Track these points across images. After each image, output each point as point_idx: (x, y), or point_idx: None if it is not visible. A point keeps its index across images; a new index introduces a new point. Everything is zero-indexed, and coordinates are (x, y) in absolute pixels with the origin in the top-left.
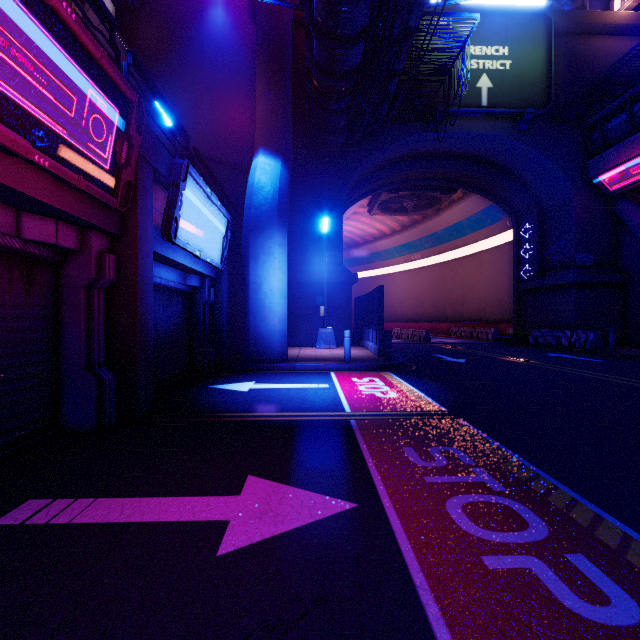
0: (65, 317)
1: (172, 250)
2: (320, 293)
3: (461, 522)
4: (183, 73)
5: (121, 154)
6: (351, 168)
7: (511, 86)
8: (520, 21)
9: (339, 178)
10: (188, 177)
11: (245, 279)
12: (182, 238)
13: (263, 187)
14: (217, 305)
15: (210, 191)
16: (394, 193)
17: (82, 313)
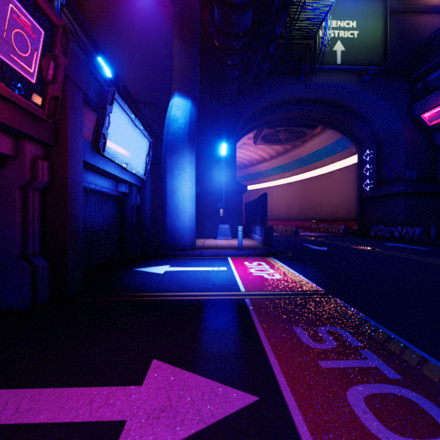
0: (2, 213)
1: (103, 162)
2: (220, 199)
3: (370, 423)
4: (120, 39)
5: (48, 71)
6: (242, 109)
7: (358, 49)
8: (364, 2)
9: (233, 116)
10: (115, 103)
11: (164, 188)
12: (110, 152)
13: (177, 119)
14: (142, 207)
15: (134, 117)
16: (272, 128)
17: (17, 210)
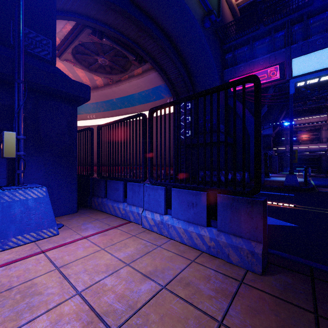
0: None
1: None
2: None
3: None
4: None
5: None
6: None
7: None
8: None
9: None
10: None
11: None
12: None
13: None
14: None
15: None
16: (97, 37)
17: None
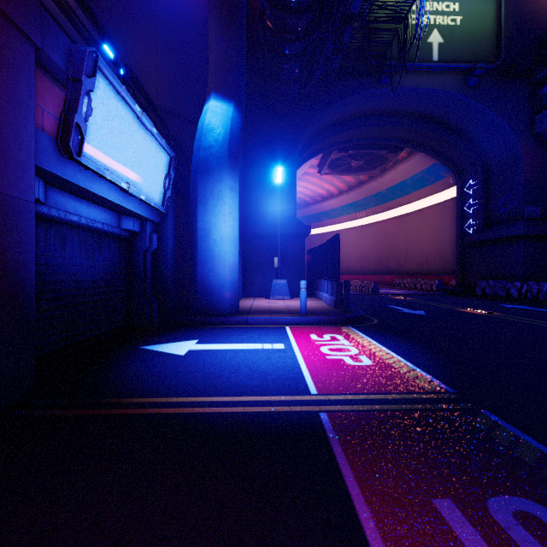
0: None
1: (86, 177)
2: (274, 245)
3: None
4: (137, 25)
5: None
6: (304, 122)
7: (461, 41)
8: None
9: (292, 132)
10: (101, 78)
11: (193, 225)
12: (96, 160)
13: (213, 129)
14: (161, 253)
15: (140, 110)
16: (344, 152)
17: None
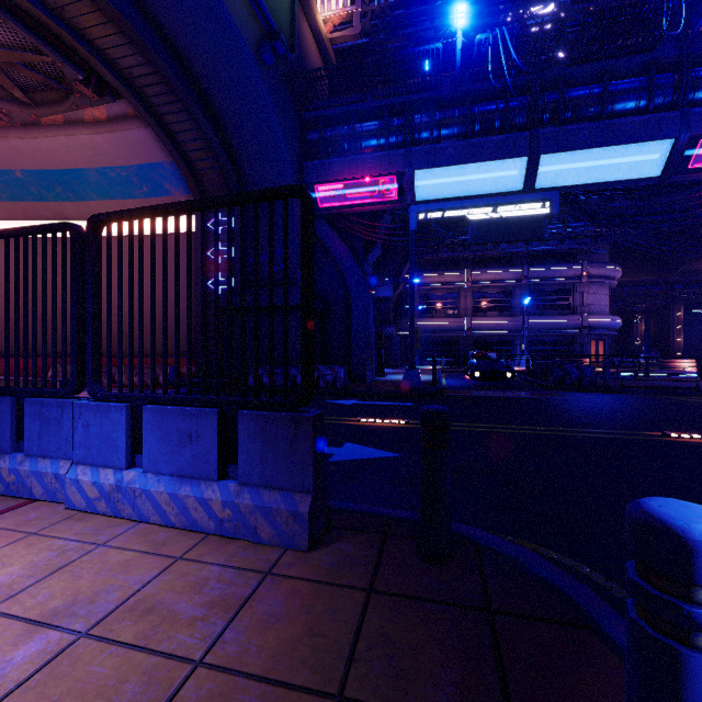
0: None
1: None
2: None
3: None
4: None
5: None
6: None
7: None
8: None
9: None
10: None
11: None
12: None
13: None
14: None
15: None
16: None
17: None
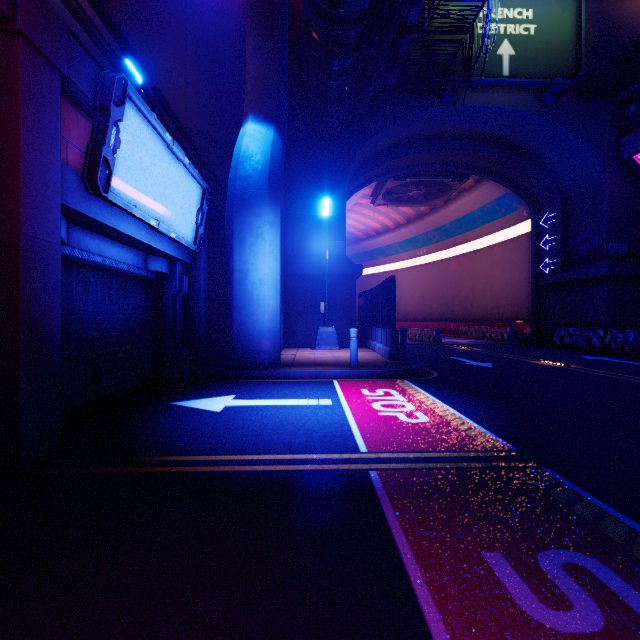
0: None
1: (112, 214)
2: (320, 287)
3: None
4: (163, 35)
5: None
6: (355, 147)
7: (536, 53)
8: None
9: (341, 158)
10: (130, 106)
11: (228, 266)
12: (124, 196)
13: (251, 156)
14: (192, 297)
15: (171, 139)
16: (401, 180)
17: None
